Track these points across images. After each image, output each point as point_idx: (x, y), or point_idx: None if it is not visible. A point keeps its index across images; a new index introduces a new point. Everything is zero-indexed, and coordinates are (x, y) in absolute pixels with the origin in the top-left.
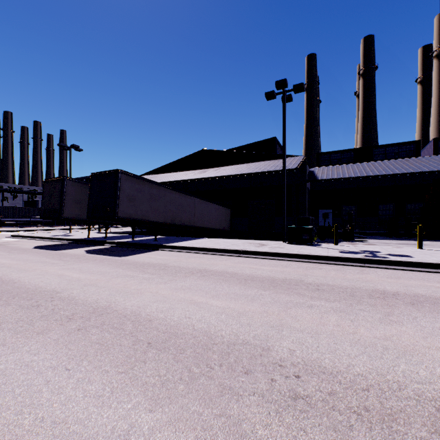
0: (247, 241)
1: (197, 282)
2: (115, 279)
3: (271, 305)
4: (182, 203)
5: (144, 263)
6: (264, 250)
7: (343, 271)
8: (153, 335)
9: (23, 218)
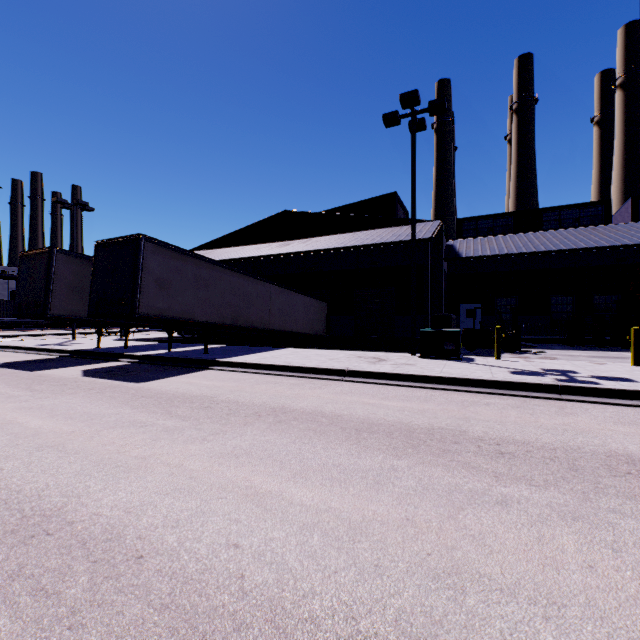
0: (353, 353)
1: (266, 437)
2: (108, 432)
3: (420, 500)
4: (250, 293)
5: (176, 395)
6: (384, 370)
7: (529, 410)
8: (130, 620)
9: (7, 318)
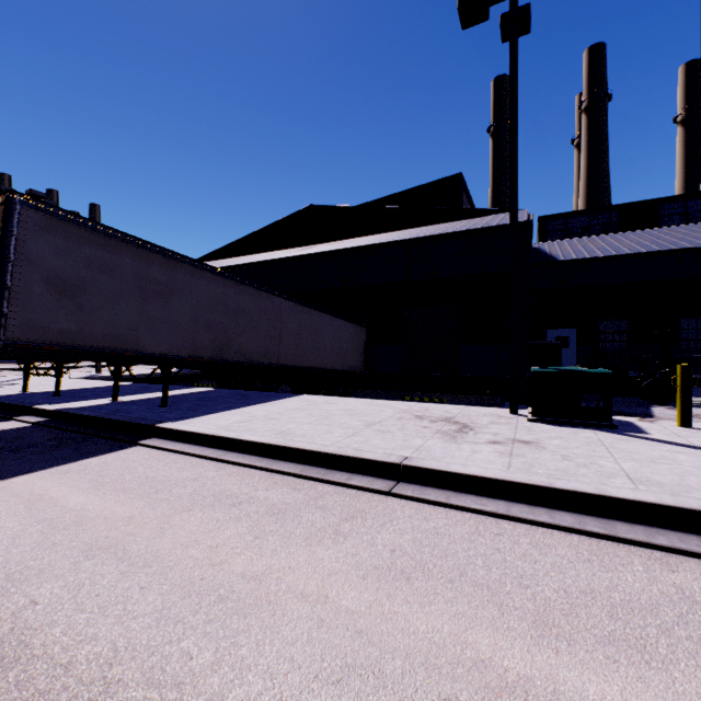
0: (408, 408)
1: None
2: None
3: None
4: (246, 310)
5: None
6: (490, 469)
7: None
8: None
9: None
